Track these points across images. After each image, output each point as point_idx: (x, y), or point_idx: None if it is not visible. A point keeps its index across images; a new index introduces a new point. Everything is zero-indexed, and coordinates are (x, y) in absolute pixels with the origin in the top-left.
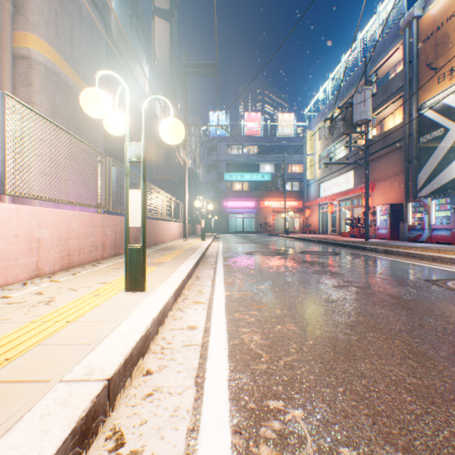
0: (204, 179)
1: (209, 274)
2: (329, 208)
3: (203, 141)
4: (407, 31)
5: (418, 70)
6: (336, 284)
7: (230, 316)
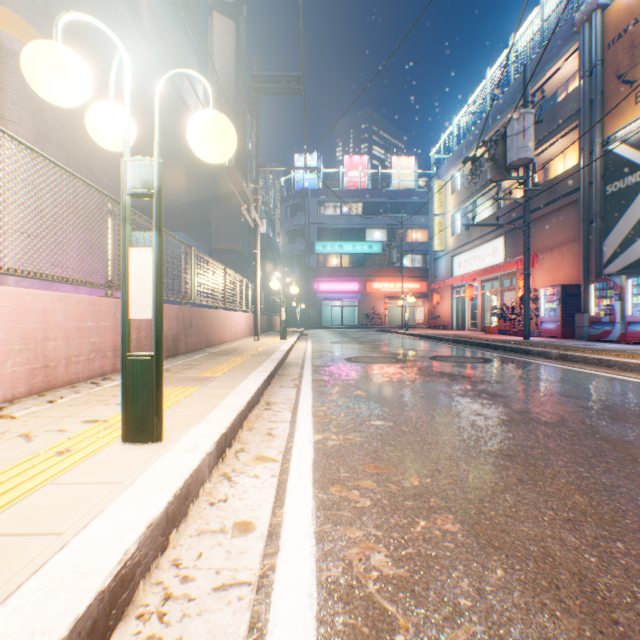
0: (286, 251)
1: (288, 398)
2: (467, 292)
3: (285, 197)
4: (587, 28)
5: (604, 85)
6: (504, 416)
7: (323, 494)
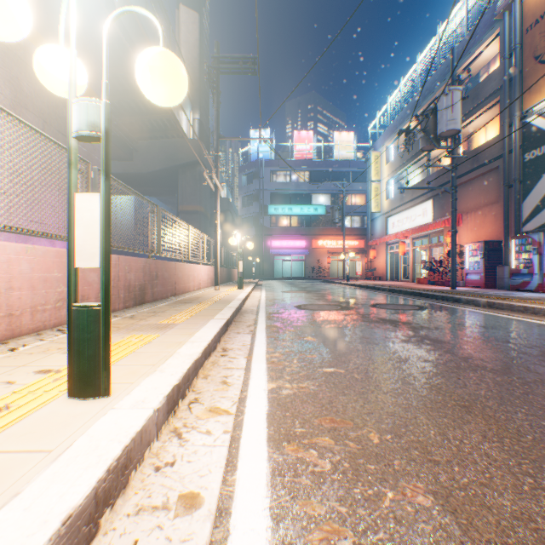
0: (243, 213)
1: (243, 344)
2: (400, 248)
3: (242, 166)
4: (507, 15)
5: (522, 66)
6: (451, 363)
7: (278, 455)
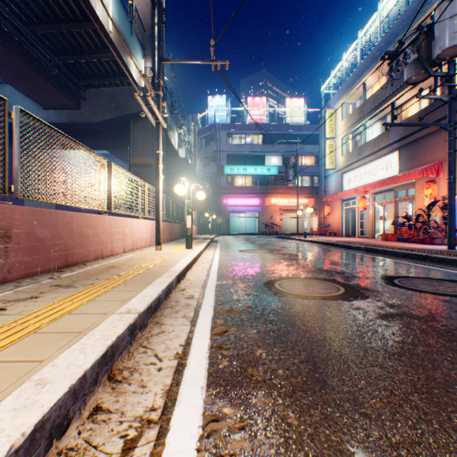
0: (201, 173)
1: None
2: (361, 203)
3: (200, 130)
4: None
5: None
6: None
7: None
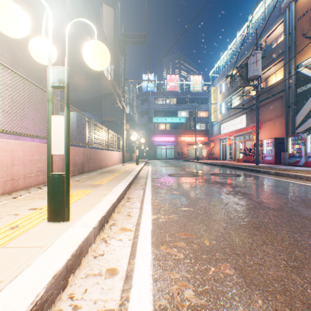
0: (139, 121)
1: (139, 195)
2: (228, 141)
3: (138, 95)
4: (287, 11)
5: (296, 39)
6: (251, 205)
7: (156, 251)
